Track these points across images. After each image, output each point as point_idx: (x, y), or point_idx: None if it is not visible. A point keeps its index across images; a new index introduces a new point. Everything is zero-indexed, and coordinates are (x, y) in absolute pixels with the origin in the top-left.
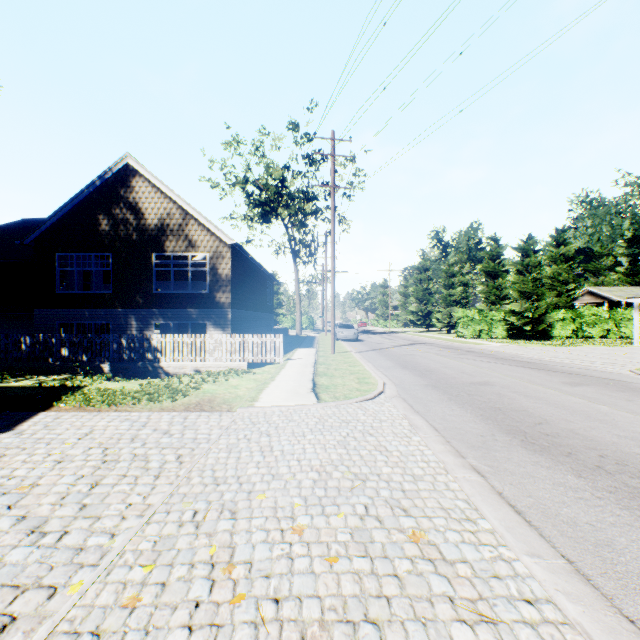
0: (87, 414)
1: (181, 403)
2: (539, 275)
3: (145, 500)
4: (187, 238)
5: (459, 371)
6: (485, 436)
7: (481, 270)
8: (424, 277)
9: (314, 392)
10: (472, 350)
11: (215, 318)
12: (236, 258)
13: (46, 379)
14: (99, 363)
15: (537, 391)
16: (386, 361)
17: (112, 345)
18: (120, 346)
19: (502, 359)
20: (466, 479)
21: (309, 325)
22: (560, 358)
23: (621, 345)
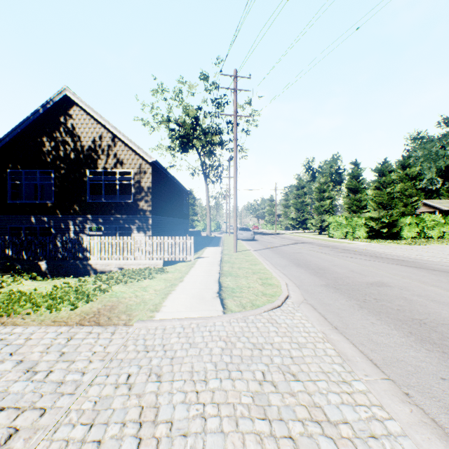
0: None
1: (79, 312)
2: (392, 190)
3: None
4: (115, 157)
5: (348, 269)
6: (448, 380)
7: (345, 187)
8: (301, 193)
9: (220, 297)
10: (346, 248)
11: (138, 223)
12: (156, 174)
13: None
14: (37, 261)
15: (440, 294)
16: (280, 259)
17: (48, 246)
18: (55, 246)
19: (377, 257)
20: None
21: (216, 228)
22: (425, 256)
23: None
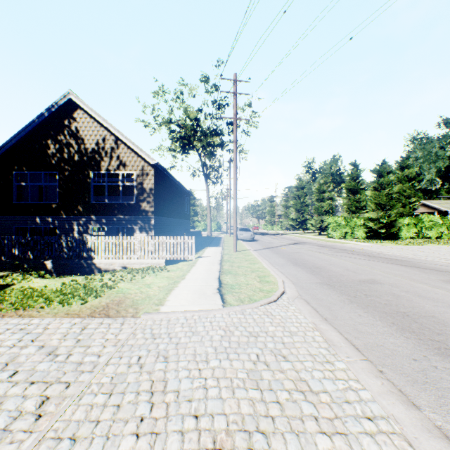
0: None
1: (89, 306)
2: (390, 191)
3: None
4: (118, 159)
5: (343, 268)
6: (419, 360)
7: (344, 188)
8: (301, 193)
9: (220, 293)
10: (344, 248)
11: (141, 223)
12: (158, 175)
13: None
14: (43, 260)
15: (427, 291)
16: (279, 258)
17: (54, 245)
18: (60, 246)
19: (373, 256)
20: None
21: (217, 228)
22: (420, 256)
23: None
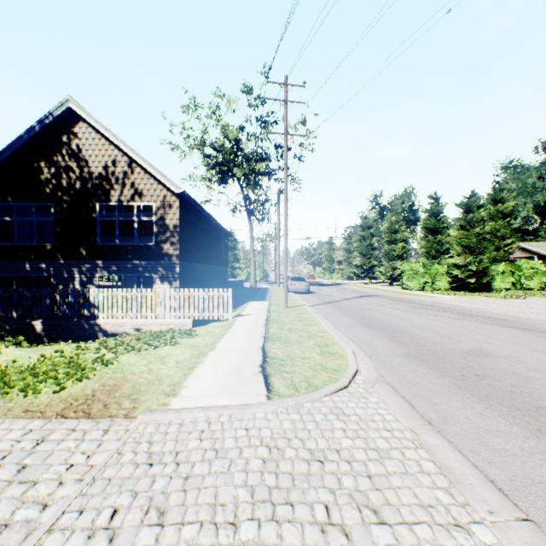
0: None
1: (66, 395)
2: (481, 230)
3: None
4: (133, 187)
5: (433, 332)
6: None
7: (422, 227)
8: (367, 234)
9: (263, 373)
10: (426, 303)
11: (162, 271)
12: (185, 209)
13: None
14: (30, 320)
15: None
16: (344, 317)
17: (45, 300)
18: (53, 301)
19: (467, 315)
20: None
21: (263, 277)
22: (528, 313)
23: None
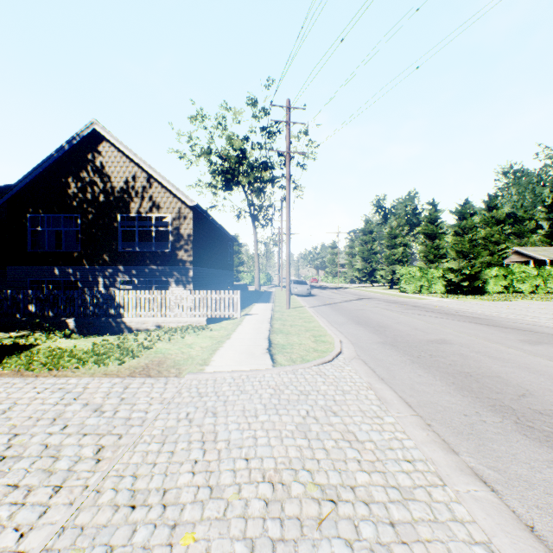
0: (20, 381)
1: (128, 366)
2: (475, 236)
3: (19, 543)
4: (151, 200)
5: (412, 327)
6: (469, 416)
7: (421, 232)
8: (369, 238)
9: (269, 353)
10: (417, 305)
11: (177, 275)
12: (197, 219)
13: (3, 336)
14: (64, 318)
15: (499, 351)
16: (339, 316)
17: (77, 301)
18: (85, 302)
19: (449, 314)
20: (473, 496)
21: (267, 281)
22: (504, 313)
23: (552, 300)
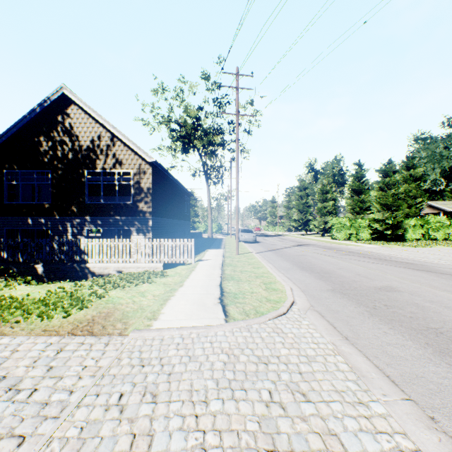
0: None
1: (72, 320)
2: (397, 191)
3: None
4: (114, 157)
5: (354, 273)
6: None
7: (348, 188)
8: (304, 194)
9: (221, 304)
10: (351, 251)
11: (138, 224)
12: (156, 174)
13: None
14: (33, 264)
15: None
16: (284, 262)
17: (45, 248)
18: (52, 249)
19: (383, 260)
20: None
21: (218, 230)
22: (432, 259)
23: None
